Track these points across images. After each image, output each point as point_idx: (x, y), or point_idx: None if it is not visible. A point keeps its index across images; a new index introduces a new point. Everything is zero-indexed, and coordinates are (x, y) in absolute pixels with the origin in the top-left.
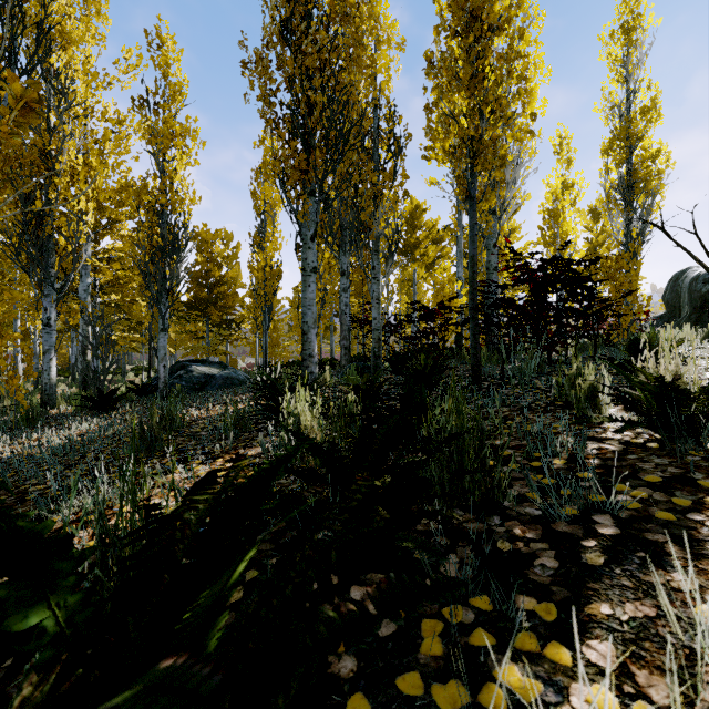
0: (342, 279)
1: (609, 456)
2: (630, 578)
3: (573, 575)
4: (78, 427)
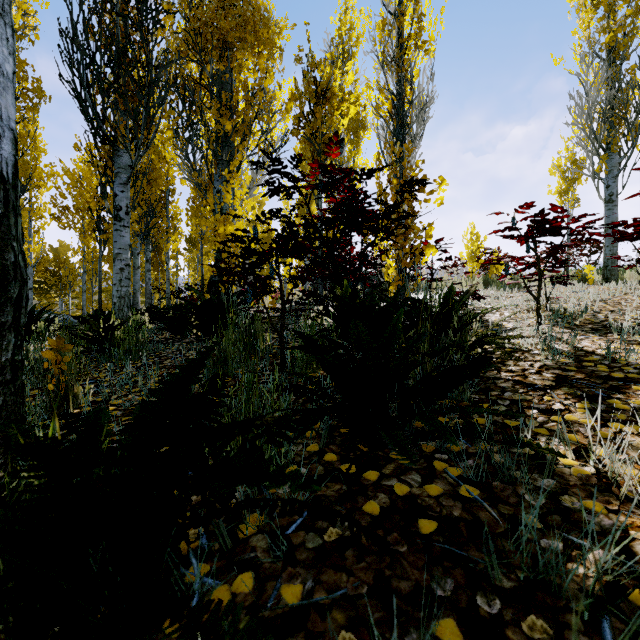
0: (147, 264)
1: None
2: None
3: None
4: None
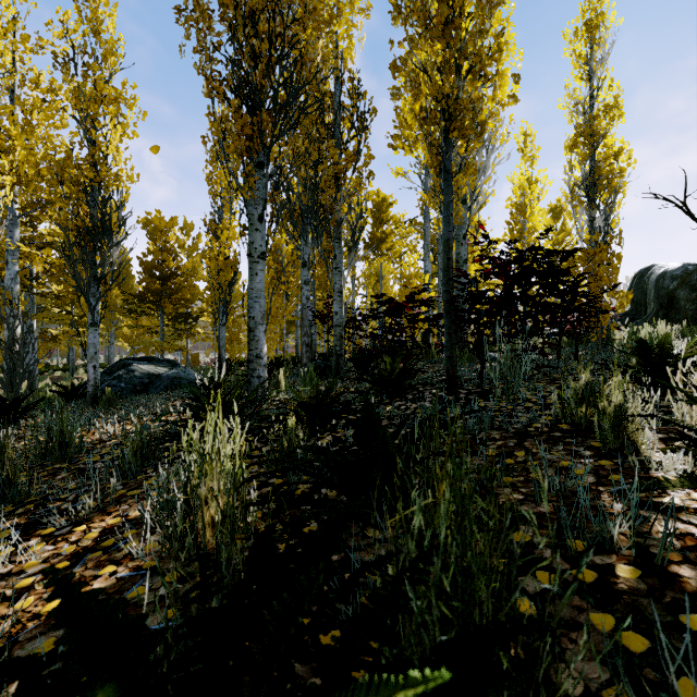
0: (304, 271)
1: None
2: None
3: None
4: None
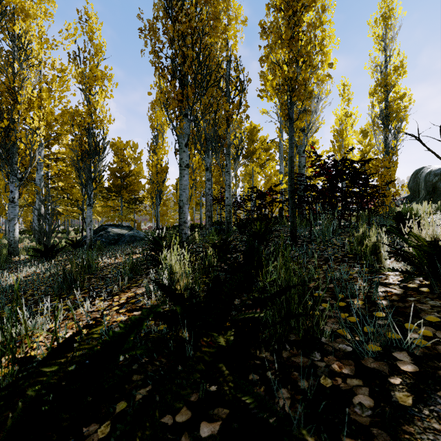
0: (207, 173)
1: (395, 298)
2: (439, 421)
3: (388, 415)
4: (27, 270)
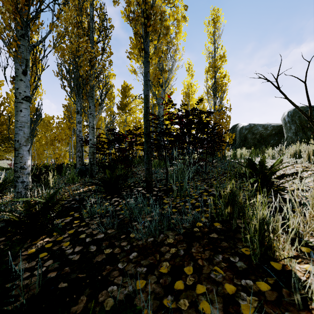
0: (77, 116)
1: None
2: None
3: None
4: None
